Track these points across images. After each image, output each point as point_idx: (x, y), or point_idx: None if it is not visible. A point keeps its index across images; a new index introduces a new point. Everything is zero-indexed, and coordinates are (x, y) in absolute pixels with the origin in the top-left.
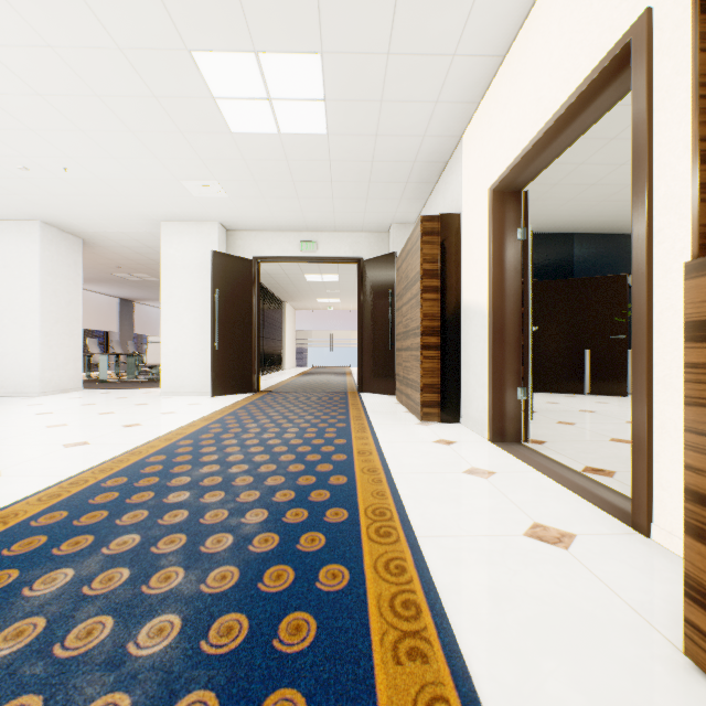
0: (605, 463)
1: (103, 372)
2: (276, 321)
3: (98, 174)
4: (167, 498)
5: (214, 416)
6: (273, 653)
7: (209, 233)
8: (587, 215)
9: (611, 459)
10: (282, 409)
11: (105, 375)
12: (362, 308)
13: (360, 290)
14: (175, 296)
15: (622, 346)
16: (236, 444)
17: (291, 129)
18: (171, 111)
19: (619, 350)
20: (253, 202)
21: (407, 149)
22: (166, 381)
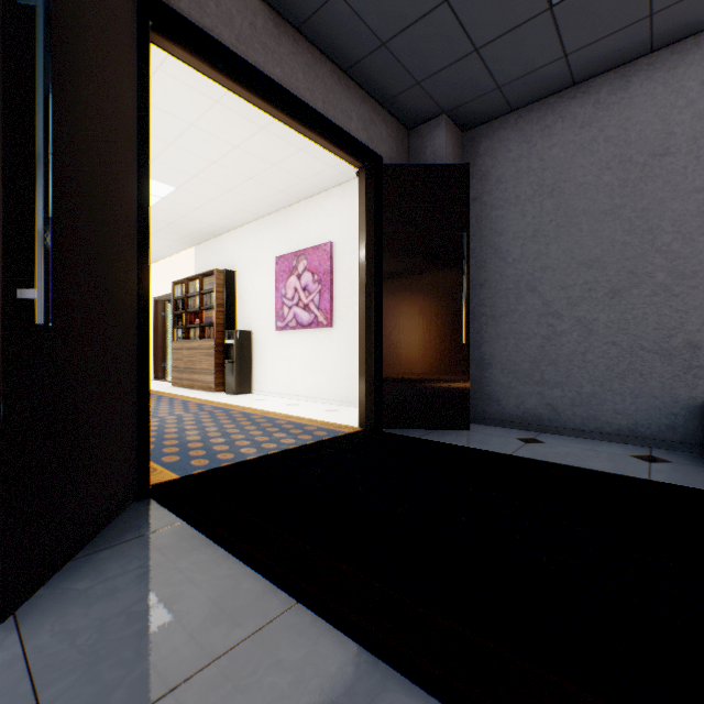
0: None
1: None
2: None
3: None
4: None
5: None
6: None
7: None
8: None
9: None
10: None
11: None
12: None
13: None
14: None
15: None
16: None
17: None
18: None
19: None
20: None
21: None
22: None
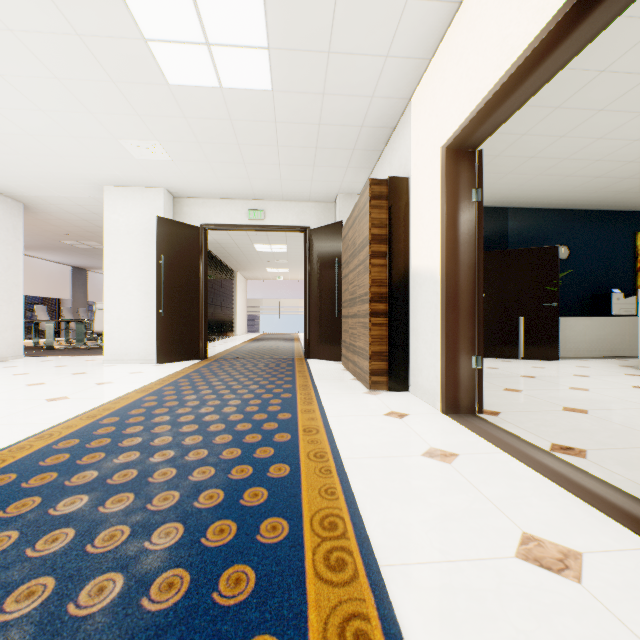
0: (570, 439)
1: (49, 339)
2: (227, 290)
3: (28, 130)
4: (55, 507)
5: (153, 386)
6: None
7: (154, 198)
8: (522, 189)
9: (574, 433)
10: (227, 378)
11: (51, 342)
12: (309, 276)
13: (307, 259)
14: (119, 262)
15: (554, 314)
16: (168, 421)
17: (234, 83)
18: (99, 55)
19: (551, 317)
20: (198, 167)
21: (355, 111)
22: (109, 348)
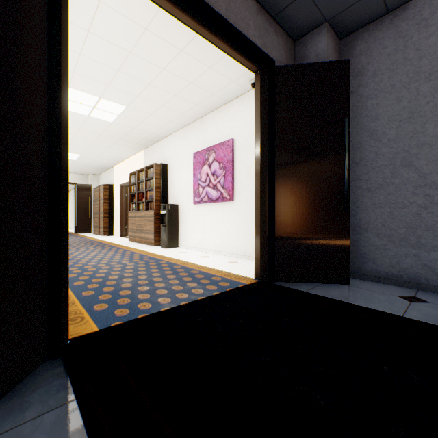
0: None
1: None
2: None
3: None
4: None
5: None
6: (94, 243)
7: None
8: None
9: None
10: None
11: None
12: (77, 202)
13: (76, 195)
14: None
15: None
16: None
17: None
18: None
19: None
20: None
21: (99, 165)
22: None
